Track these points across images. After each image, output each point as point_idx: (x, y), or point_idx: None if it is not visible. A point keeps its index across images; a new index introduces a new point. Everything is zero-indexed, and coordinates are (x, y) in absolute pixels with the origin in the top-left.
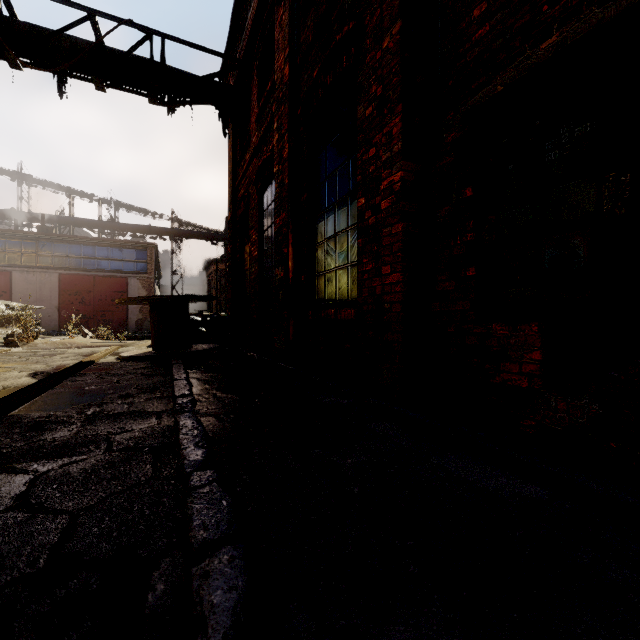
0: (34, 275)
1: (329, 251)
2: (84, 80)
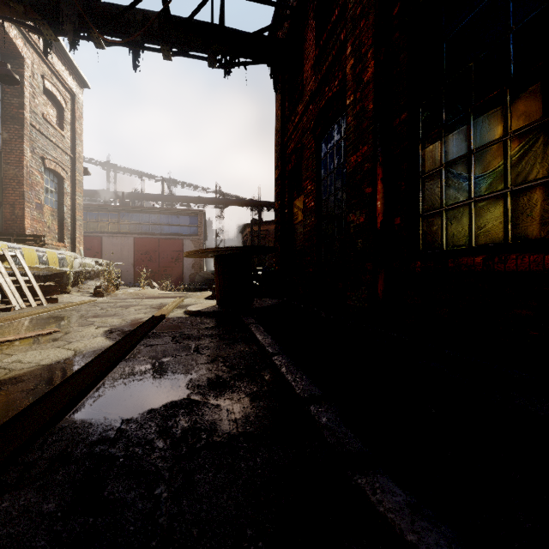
0: (117, 239)
1: (453, 179)
2: (154, 51)
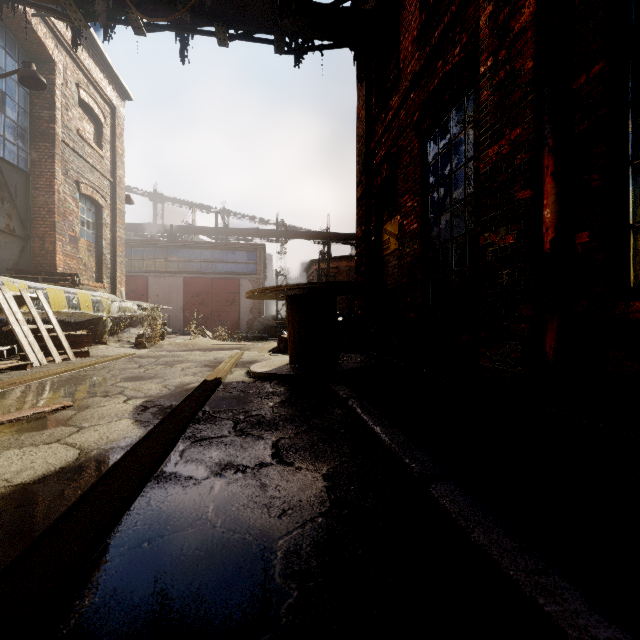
0: (164, 279)
1: None
2: (206, 34)
